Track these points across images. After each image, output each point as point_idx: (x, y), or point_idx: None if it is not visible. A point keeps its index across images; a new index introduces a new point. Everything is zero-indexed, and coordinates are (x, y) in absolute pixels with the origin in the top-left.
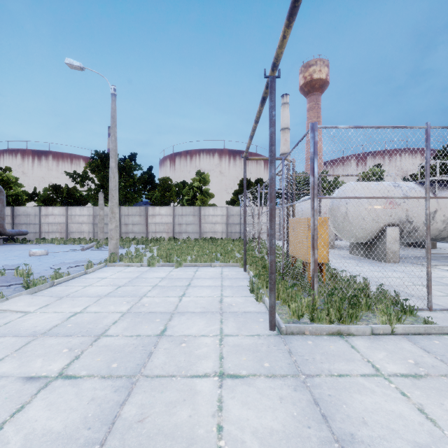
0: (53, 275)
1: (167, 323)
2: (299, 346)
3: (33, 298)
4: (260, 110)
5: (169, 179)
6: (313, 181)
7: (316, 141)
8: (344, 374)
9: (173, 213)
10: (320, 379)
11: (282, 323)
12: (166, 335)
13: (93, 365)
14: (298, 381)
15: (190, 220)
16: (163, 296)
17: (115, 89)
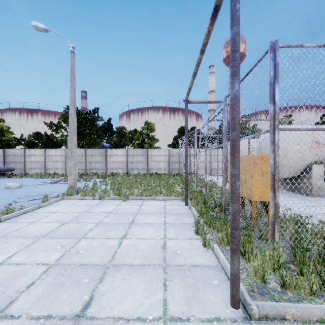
0: (4, 210)
1: (96, 286)
2: None
3: None
4: (209, 31)
5: (124, 128)
6: (274, 110)
7: (278, 62)
8: None
9: (126, 154)
10: None
11: (250, 299)
12: (87, 317)
13: None
14: None
15: (140, 159)
16: (103, 237)
17: (73, 47)
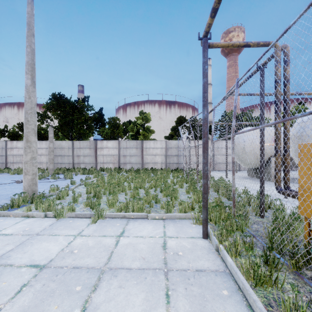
0: None
1: None
2: None
3: None
4: None
5: (117, 118)
6: None
7: None
8: None
9: (118, 146)
10: None
11: None
12: None
13: None
14: None
15: (133, 152)
16: None
17: None
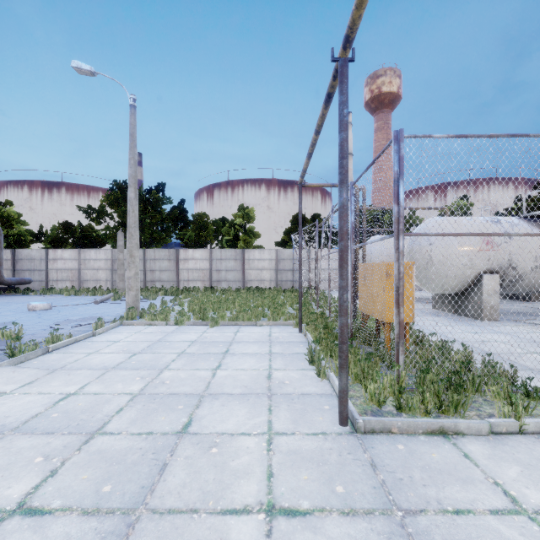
0: (49, 338)
1: (193, 411)
2: (385, 454)
3: (15, 371)
4: (324, 114)
5: (205, 215)
6: (398, 212)
7: (402, 155)
8: (464, 508)
9: (210, 257)
10: (427, 518)
11: (358, 416)
12: (190, 433)
13: (74, 488)
14: (393, 524)
15: (231, 266)
16: (191, 368)
17: (134, 99)
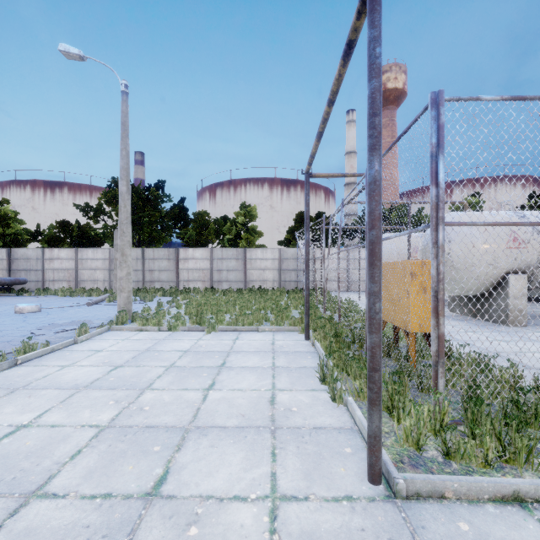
0: (20, 347)
1: (172, 456)
2: None
3: None
4: (340, 74)
5: (206, 214)
6: (437, 195)
7: (442, 123)
8: None
9: (210, 257)
10: None
11: (395, 471)
12: (163, 496)
13: None
14: None
15: (233, 266)
16: (178, 388)
17: (126, 85)
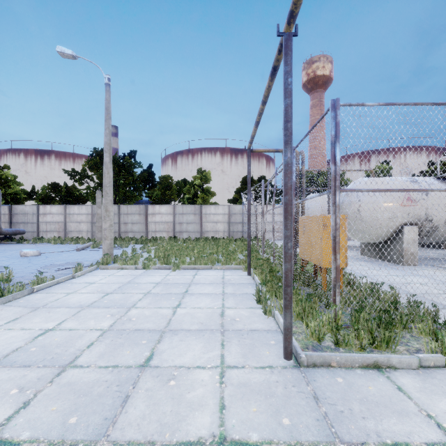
0: (34, 280)
1: (155, 346)
2: (326, 387)
3: (2, 309)
4: (269, 85)
5: (169, 177)
6: (335, 171)
7: (339, 121)
8: (402, 441)
9: (173, 212)
10: None
11: (301, 351)
12: (152, 366)
13: (43, 420)
14: None
15: (191, 219)
16: (155, 307)
17: (109, 78)
